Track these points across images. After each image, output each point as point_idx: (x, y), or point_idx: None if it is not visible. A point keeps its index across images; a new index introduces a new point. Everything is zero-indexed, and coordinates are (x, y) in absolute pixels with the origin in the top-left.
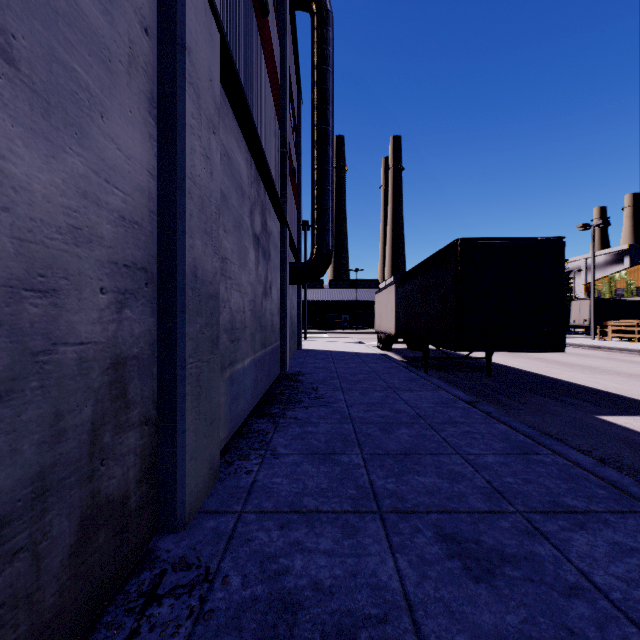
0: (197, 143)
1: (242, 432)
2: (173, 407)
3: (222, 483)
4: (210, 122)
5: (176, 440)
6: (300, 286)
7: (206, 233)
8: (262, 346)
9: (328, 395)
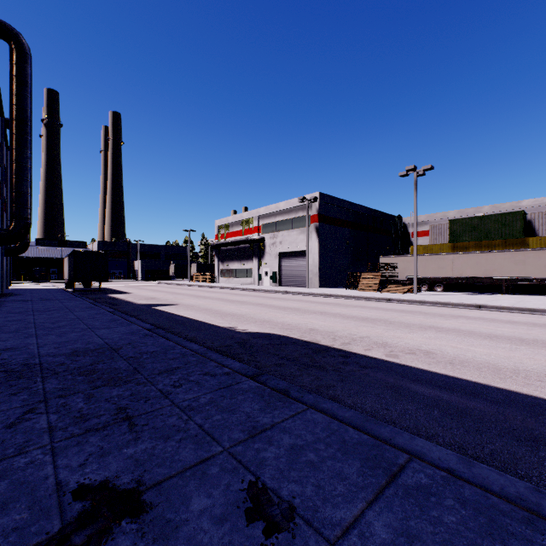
0: None
1: None
2: None
3: None
4: None
5: None
6: None
7: None
8: None
9: (25, 295)
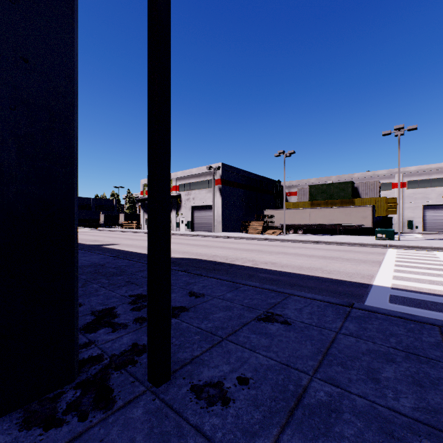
0: None
1: None
2: None
3: None
4: None
5: None
6: None
7: None
8: None
9: None
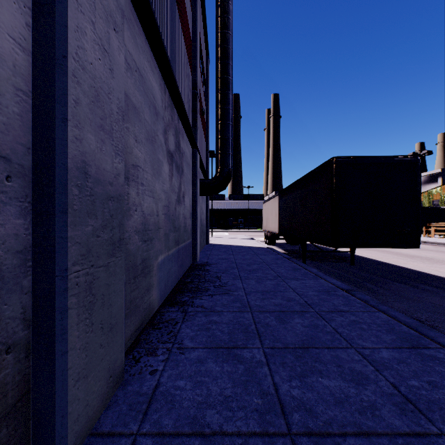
0: (88, 26)
1: (154, 322)
2: (50, 325)
3: (124, 388)
4: (109, 16)
5: (54, 364)
6: (208, 197)
7: (103, 130)
8: (176, 243)
9: (229, 283)
